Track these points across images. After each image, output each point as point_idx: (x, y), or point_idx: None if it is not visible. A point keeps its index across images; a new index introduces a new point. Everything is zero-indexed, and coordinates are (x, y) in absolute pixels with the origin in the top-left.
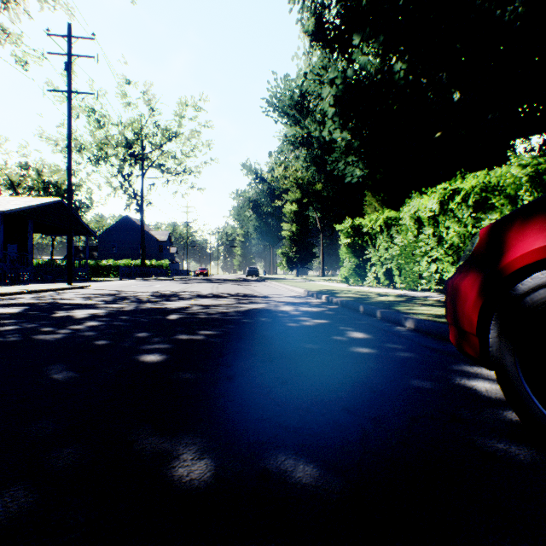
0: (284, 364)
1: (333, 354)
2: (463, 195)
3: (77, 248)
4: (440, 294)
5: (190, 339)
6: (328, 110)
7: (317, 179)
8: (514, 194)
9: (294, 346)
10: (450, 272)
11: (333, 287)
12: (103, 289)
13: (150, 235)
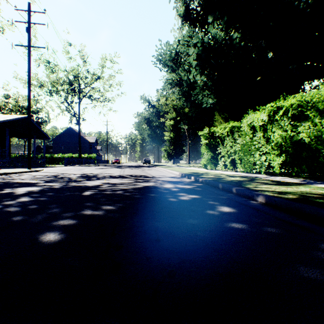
0: (170, 244)
1: (212, 230)
2: (284, 110)
3: (39, 147)
4: (268, 175)
5: (93, 214)
6: (193, 62)
7: (186, 105)
8: (322, 108)
9: (177, 222)
10: (276, 161)
11: (197, 171)
12: (50, 172)
13: (84, 138)
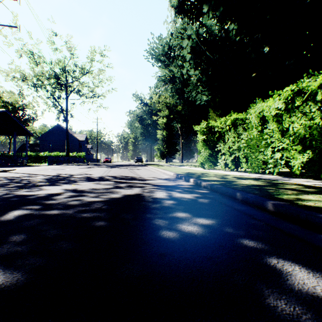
0: None
1: None
2: (309, 94)
3: (25, 145)
4: (284, 177)
5: None
6: (187, 55)
7: (179, 103)
8: None
9: None
10: (298, 159)
11: (194, 171)
12: (19, 172)
13: (74, 136)
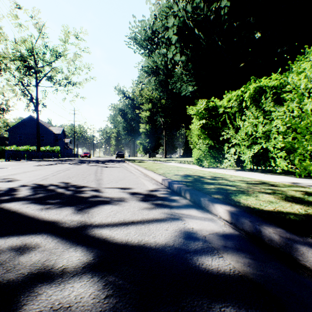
0: None
1: None
2: None
3: None
4: None
5: None
6: (172, 37)
7: (162, 97)
8: None
9: None
10: None
11: (193, 171)
12: None
13: (48, 129)
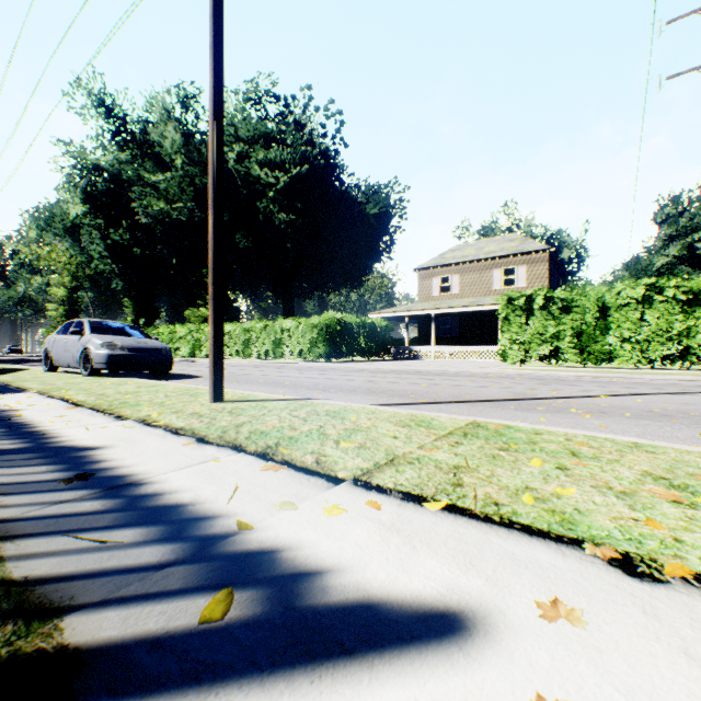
0: None
1: None
2: None
3: None
4: None
5: None
6: (96, 255)
7: None
8: None
9: None
10: None
11: None
12: None
13: None
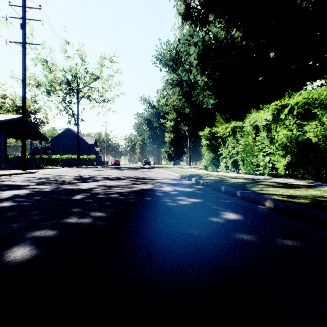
0: (165, 265)
1: (216, 244)
2: (289, 109)
3: (37, 148)
4: (272, 177)
5: (78, 222)
6: (193, 62)
7: (186, 106)
8: None
9: (175, 232)
10: (281, 162)
11: (198, 172)
12: (45, 174)
13: (83, 139)
